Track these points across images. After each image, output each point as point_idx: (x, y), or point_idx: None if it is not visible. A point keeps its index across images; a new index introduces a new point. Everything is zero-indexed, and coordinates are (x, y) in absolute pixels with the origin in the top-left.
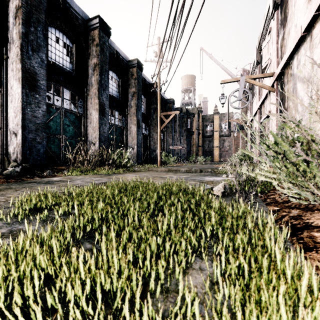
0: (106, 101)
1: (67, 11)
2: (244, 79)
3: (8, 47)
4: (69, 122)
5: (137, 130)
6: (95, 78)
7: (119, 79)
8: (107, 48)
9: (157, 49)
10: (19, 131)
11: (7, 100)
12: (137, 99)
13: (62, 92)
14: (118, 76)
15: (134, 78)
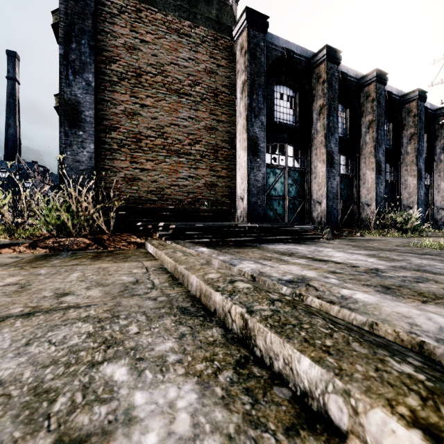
0: (382, 157)
1: (345, 82)
2: None
3: (311, 137)
4: (344, 186)
5: (418, 182)
6: (370, 136)
7: (389, 123)
8: (383, 98)
9: None
10: (323, 201)
11: (310, 177)
12: (417, 142)
13: (339, 159)
14: (388, 120)
15: (412, 115)
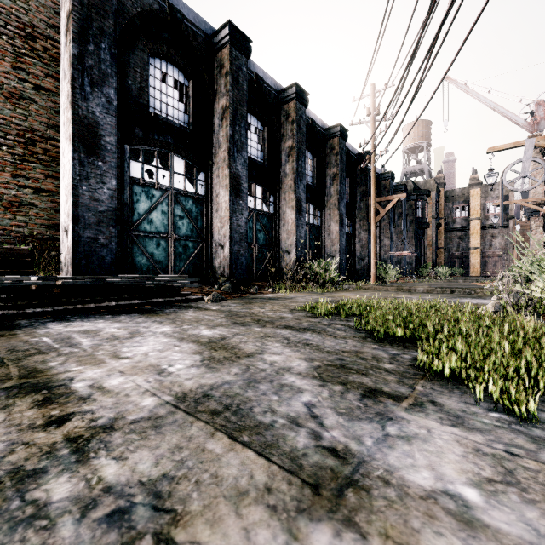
0: (303, 194)
1: (261, 89)
2: (533, 143)
3: (213, 151)
4: (261, 227)
5: (340, 229)
6: (290, 166)
7: (314, 158)
8: (304, 122)
9: (371, 103)
10: (226, 243)
11: (212, 209)
12: (339, 184)
13: (254, 190)
14: (313, 154)
15: (335, 153)
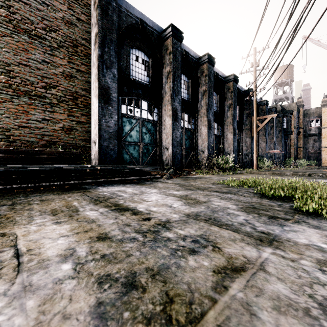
0: (211, 117)
1: (187, 58)
2: None
3: (162, 96)
4: (187, 137)
5: (233, 137)
6: (204, 101)
7: (217, 95)
8: (212, 75)
9: (253, 59)
10: (169, 147)
11: (161, 128)
12: (233, 110)
13: (183, 116)
14: (217, 93)
15: (230, 91)
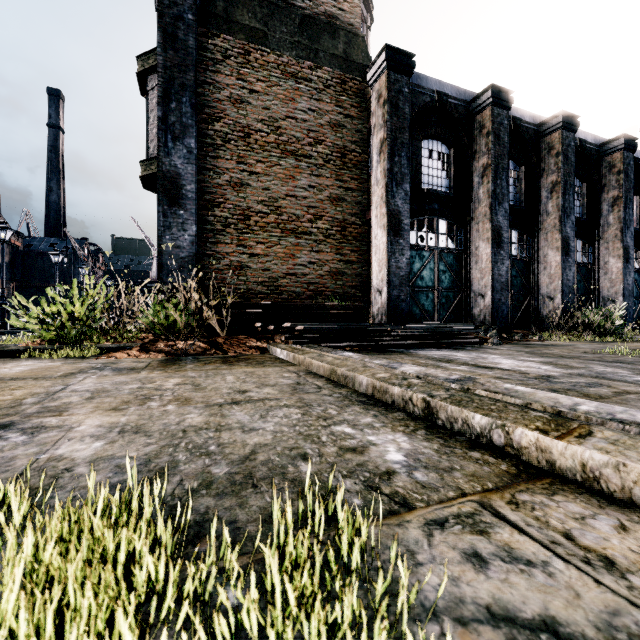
0: (570, 232)
1: (518, 130)
2: None
3: (471, 207)
4: (516, 272)
5: (624, 266)
6: (553, 204)
7: (582, 183)
8: (572, 150)
9: None
10: (487, 293)
11: (470, 261)
12: (623, 210)
13: (510, 236)
14: (581, 179)
15: (615, 171)
